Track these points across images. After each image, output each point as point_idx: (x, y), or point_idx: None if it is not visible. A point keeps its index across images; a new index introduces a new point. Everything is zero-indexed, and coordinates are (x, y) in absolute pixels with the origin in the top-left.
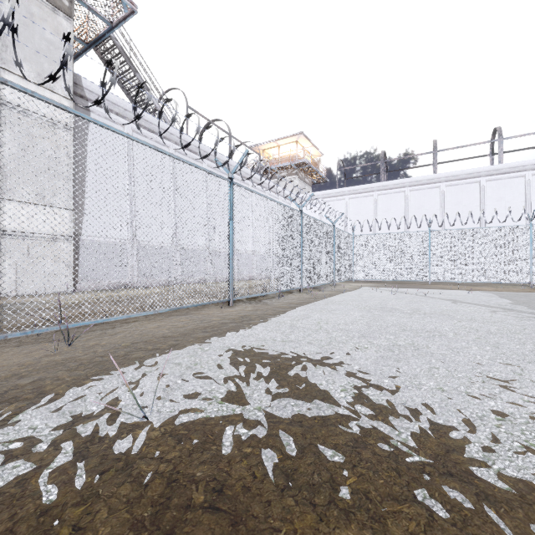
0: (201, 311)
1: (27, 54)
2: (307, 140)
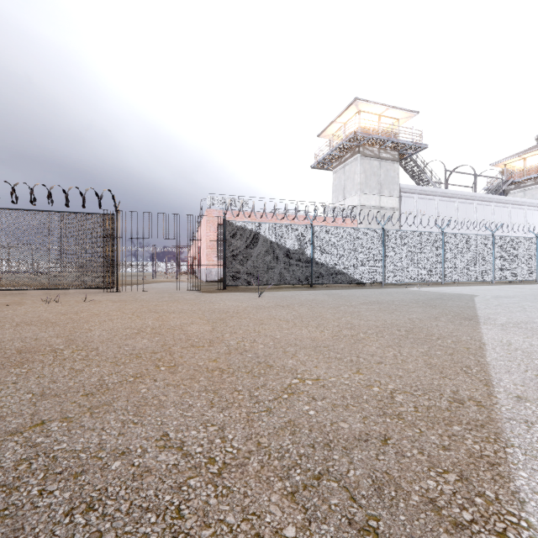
0: (481, 283)
1: (386, 186)
2: None
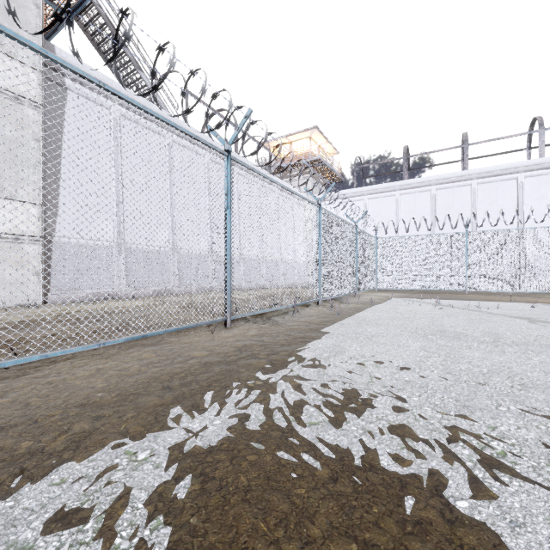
0: (182, 337)
1: None
2: (321, 136)
